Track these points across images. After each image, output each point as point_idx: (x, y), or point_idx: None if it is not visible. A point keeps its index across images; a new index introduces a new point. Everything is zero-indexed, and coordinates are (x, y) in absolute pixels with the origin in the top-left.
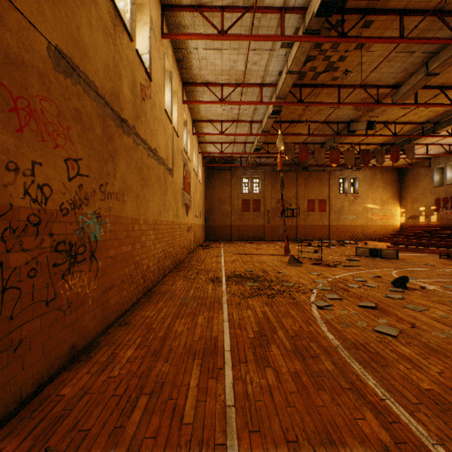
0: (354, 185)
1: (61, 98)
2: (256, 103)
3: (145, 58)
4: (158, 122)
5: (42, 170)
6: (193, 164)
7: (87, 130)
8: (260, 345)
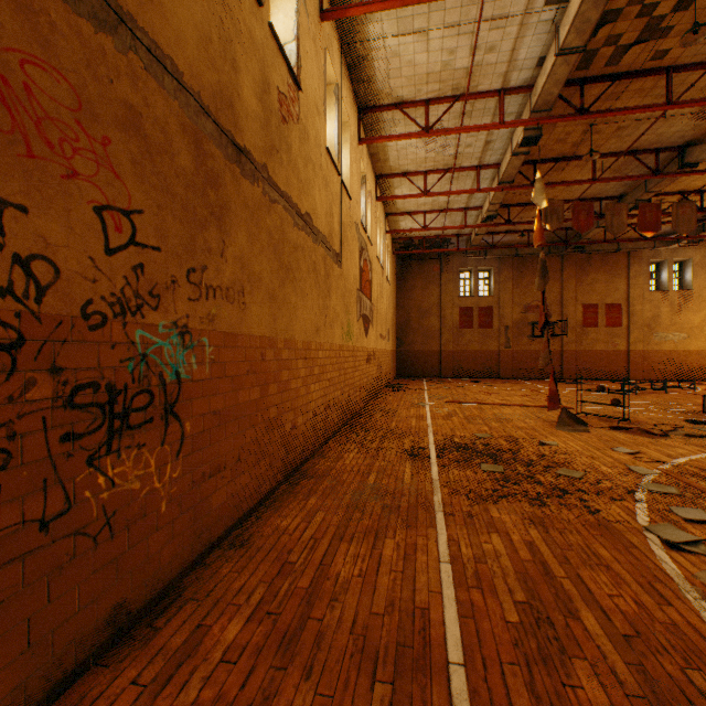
0: (681, 275)
1: (84, 72)
2: (490, 127)
3: (290, 51)
4: (313, 168)
5: (26, 223)
6: (376, 249)
7: (155, 154)
8: (541, 657)
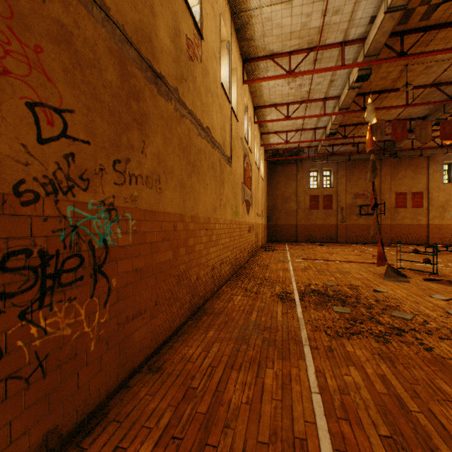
0: None
1: None
2: (335, 68)
3: (195, 12)
4: (212, 96)
5: None
6: (254, 156)
7: (85, 67)
8: None
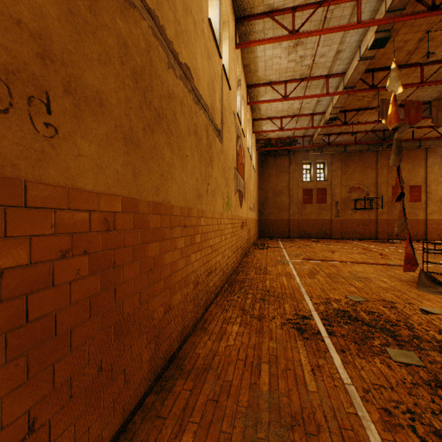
0: None
1: None
2: (349, 26)
3: None
4: (195, 25)
5: None
6: (247, 142)
7: None
8: None
